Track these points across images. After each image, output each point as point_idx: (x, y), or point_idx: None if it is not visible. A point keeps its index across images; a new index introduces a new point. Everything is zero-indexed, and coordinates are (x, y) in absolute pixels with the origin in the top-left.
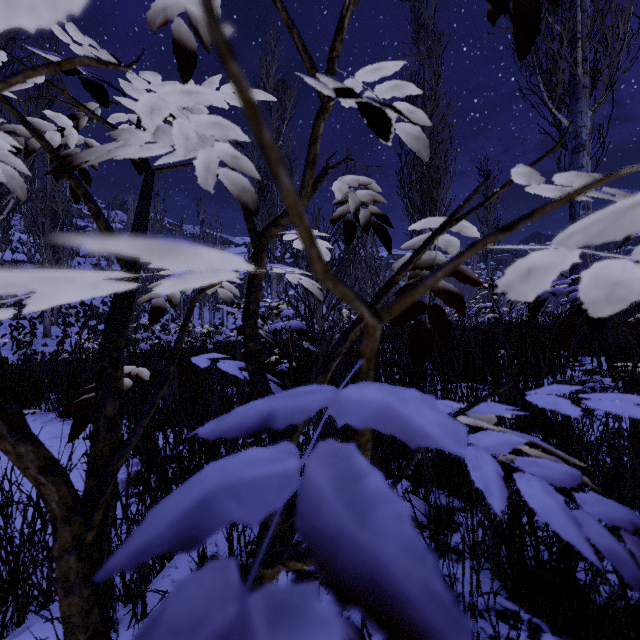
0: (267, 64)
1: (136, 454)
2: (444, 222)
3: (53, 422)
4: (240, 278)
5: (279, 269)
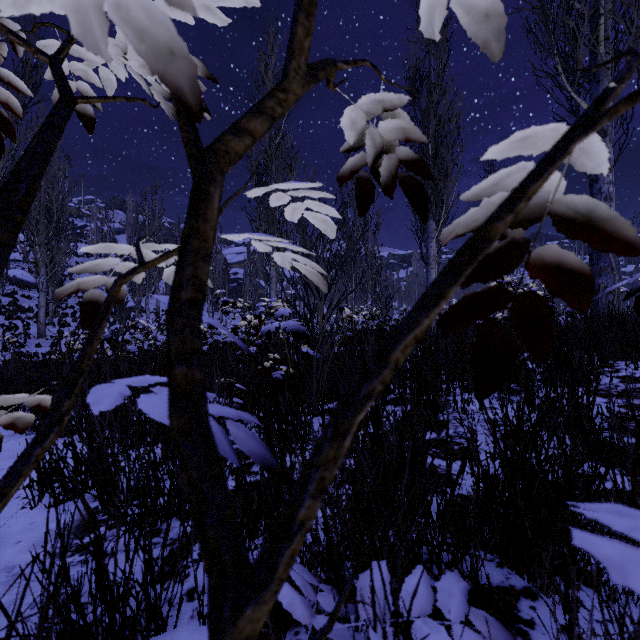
0: (266, 57)
1: (89, 489)
2: (585, 115)
3: (18, 436)
4: (240, 278)
5: (262, 245)
